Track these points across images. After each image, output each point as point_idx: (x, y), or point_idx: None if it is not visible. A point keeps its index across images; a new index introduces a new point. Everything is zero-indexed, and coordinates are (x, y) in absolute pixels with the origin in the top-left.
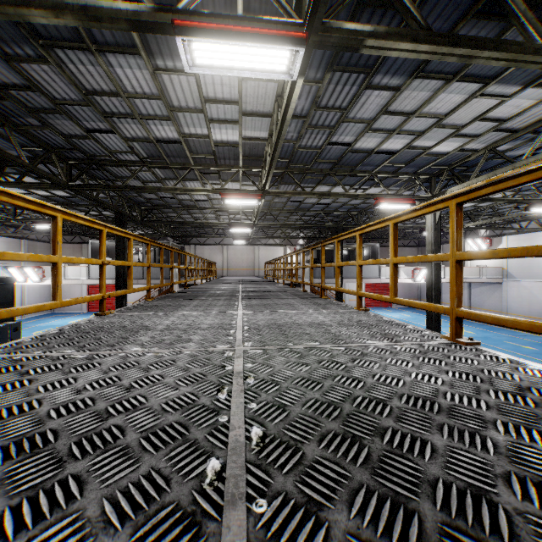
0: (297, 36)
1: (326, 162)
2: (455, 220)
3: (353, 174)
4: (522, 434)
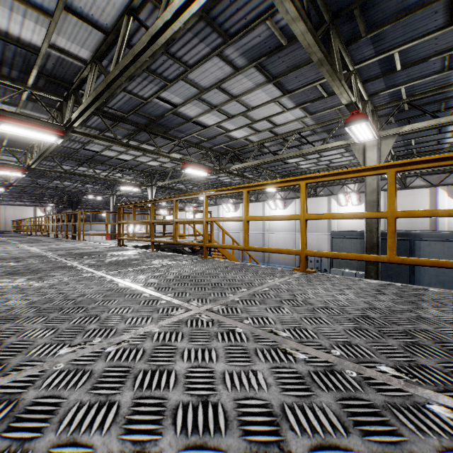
0: (24, 172)
1: (53, 175)
2: (56, 218)
3: (71, 180)
4: (42, 239)
